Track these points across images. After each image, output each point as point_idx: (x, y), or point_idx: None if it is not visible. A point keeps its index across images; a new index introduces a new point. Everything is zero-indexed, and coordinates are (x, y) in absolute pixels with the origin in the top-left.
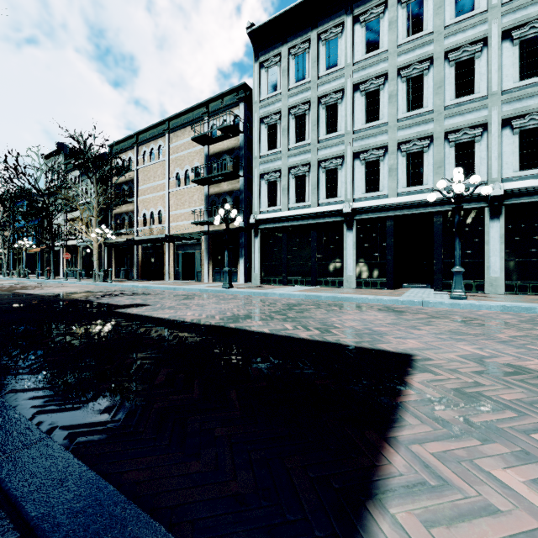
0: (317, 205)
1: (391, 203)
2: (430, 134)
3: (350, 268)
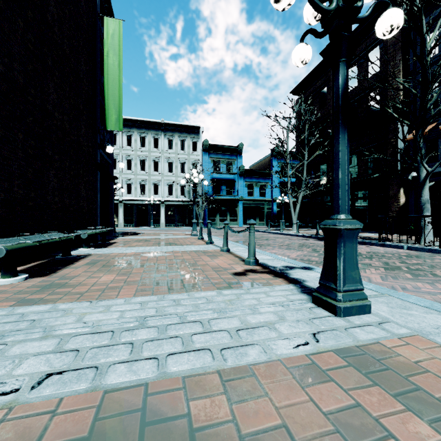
0: None
1: (136, 199)
2: (147, 180)
3: (121, 220)
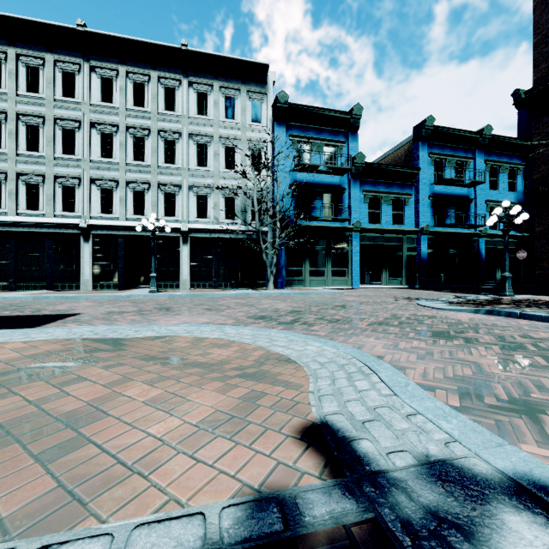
0: (53, 216)
1: (121, 225)
2: (149, 181)
3: (88, 274)
